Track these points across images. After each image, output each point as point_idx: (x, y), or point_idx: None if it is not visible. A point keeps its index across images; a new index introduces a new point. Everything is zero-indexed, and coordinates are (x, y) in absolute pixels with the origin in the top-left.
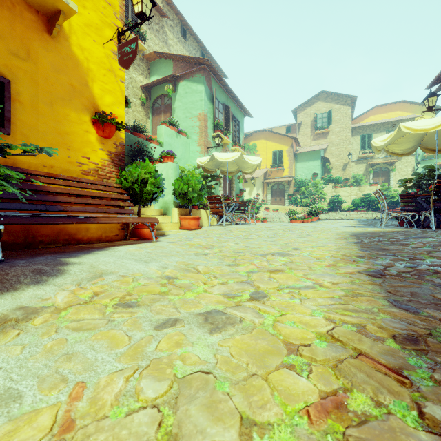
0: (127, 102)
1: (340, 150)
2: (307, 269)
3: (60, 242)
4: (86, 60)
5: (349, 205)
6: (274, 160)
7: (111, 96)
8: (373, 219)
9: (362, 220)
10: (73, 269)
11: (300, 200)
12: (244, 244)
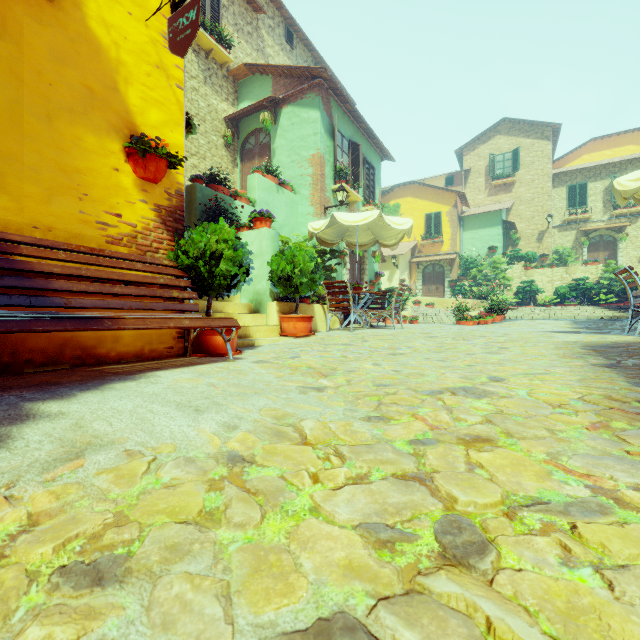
0: (189, 124)
1: (532, 210)
2: (548, 436)
3: (67, 362)
4: (115, 45)
5: (550, 296)
6: (427, 228)
7: (161, 111)
8: (598, 319)
9: (580, 321)
10: (30, 432)
11: (468, 288)
12: (391, 367)
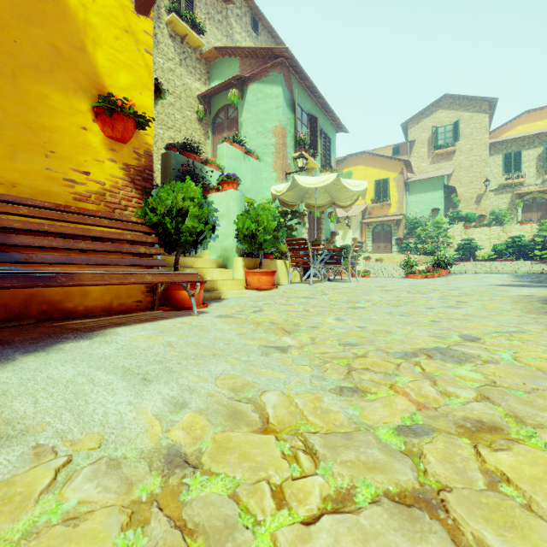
0: (159, 89)
1: (471, 176)
2: None
3: (32, 317)
4: (82, 7)
5: (488, 253)
6: (377, 193)
7: (130, 74)
8: (538, 273)
9: (522, 275)
10: None
11: (413, 246)
12: (354, 323)
